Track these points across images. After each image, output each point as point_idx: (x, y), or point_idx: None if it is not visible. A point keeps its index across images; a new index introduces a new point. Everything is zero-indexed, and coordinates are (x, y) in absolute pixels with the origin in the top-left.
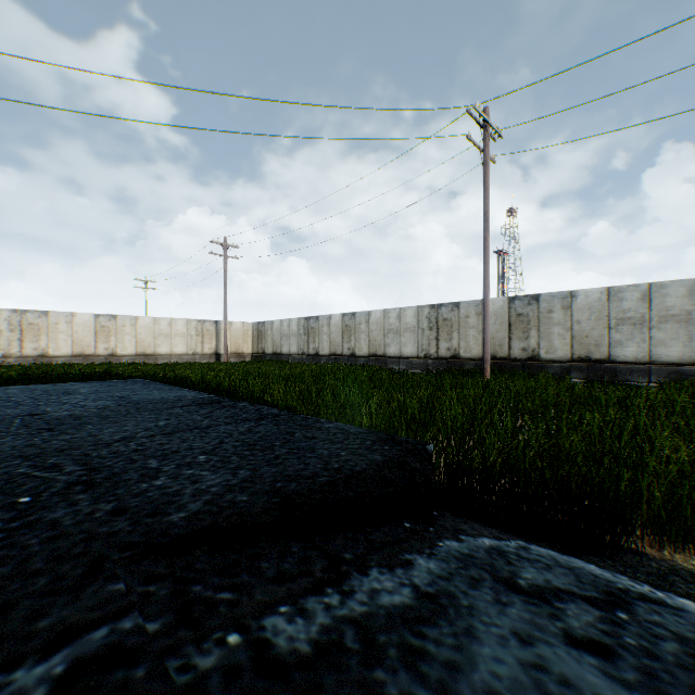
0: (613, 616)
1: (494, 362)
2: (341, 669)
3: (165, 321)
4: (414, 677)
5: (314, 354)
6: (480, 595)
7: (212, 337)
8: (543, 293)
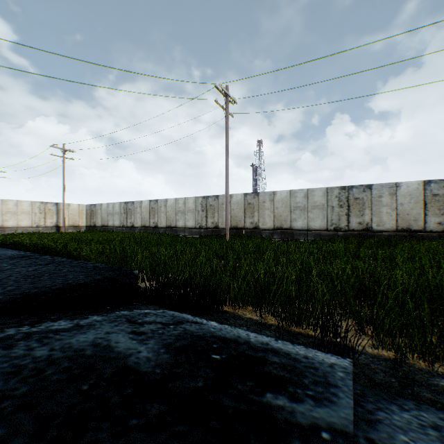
0: (166, 327)
1: (237, 230)
2: (4, 342)
3: (13, 202)
4: (37, 342)
5: (131, 226)
6: (109, 325)
7: (54, 214)
8: (261, 192)
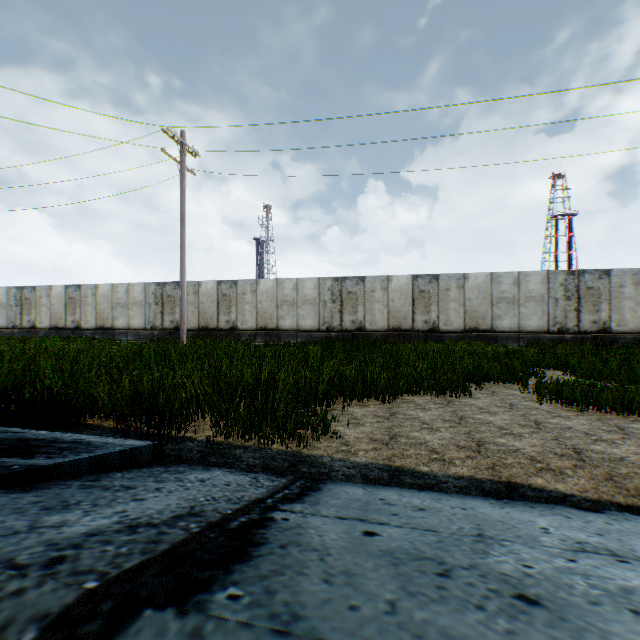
0: None
1: (207, 332)
2: None
3: None
4: None
5: (31, 327)
6: None
7: None
8: (240, 280)
